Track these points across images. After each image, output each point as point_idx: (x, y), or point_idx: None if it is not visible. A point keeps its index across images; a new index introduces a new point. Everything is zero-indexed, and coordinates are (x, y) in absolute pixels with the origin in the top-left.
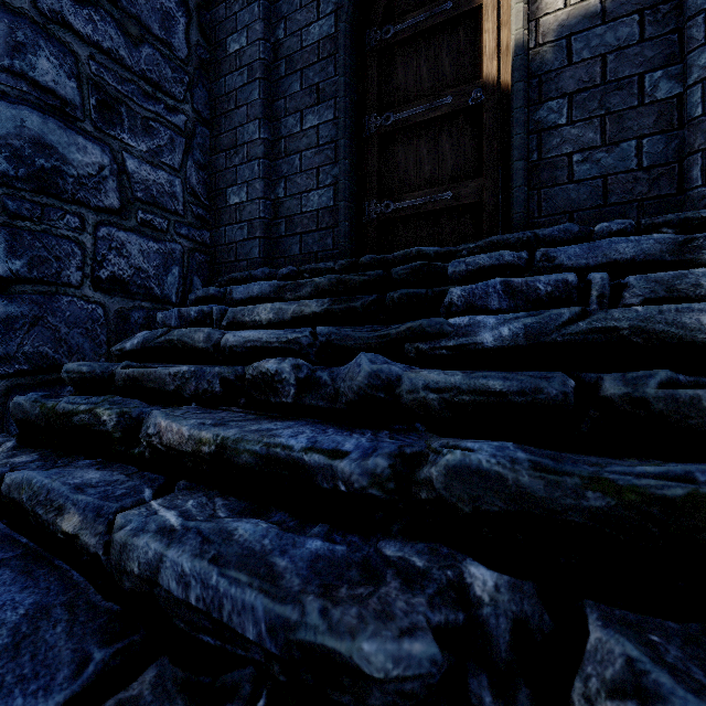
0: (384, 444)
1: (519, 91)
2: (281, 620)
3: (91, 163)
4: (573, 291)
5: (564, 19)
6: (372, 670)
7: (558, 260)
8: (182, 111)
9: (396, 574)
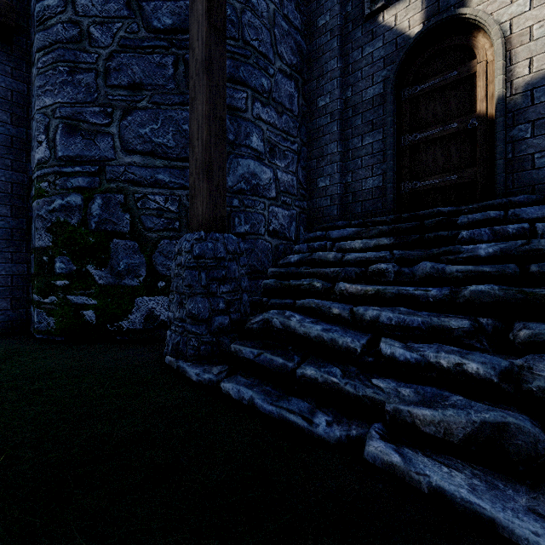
0: (444, 287)
1: (499, 122)
2: (426, 321)
3: (267, 178)
4: (526, 232)
5: (528, 80)
6: (455, 326)
7: (521, 216)
8: (296, 142)
9: (455, 317)
